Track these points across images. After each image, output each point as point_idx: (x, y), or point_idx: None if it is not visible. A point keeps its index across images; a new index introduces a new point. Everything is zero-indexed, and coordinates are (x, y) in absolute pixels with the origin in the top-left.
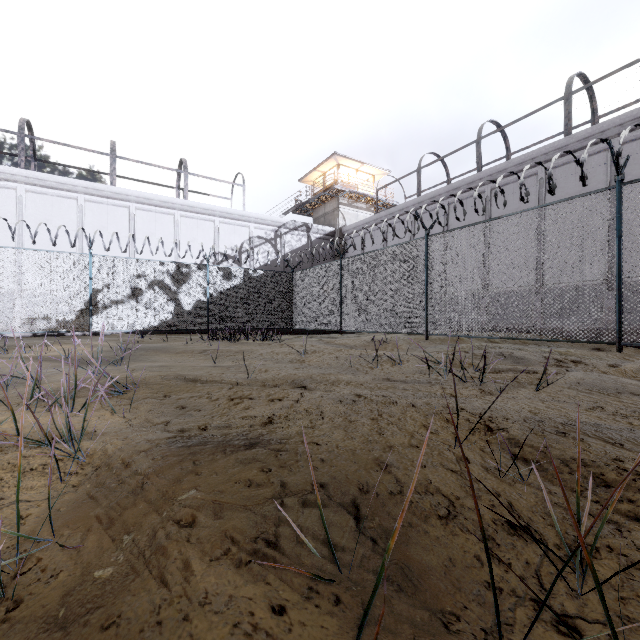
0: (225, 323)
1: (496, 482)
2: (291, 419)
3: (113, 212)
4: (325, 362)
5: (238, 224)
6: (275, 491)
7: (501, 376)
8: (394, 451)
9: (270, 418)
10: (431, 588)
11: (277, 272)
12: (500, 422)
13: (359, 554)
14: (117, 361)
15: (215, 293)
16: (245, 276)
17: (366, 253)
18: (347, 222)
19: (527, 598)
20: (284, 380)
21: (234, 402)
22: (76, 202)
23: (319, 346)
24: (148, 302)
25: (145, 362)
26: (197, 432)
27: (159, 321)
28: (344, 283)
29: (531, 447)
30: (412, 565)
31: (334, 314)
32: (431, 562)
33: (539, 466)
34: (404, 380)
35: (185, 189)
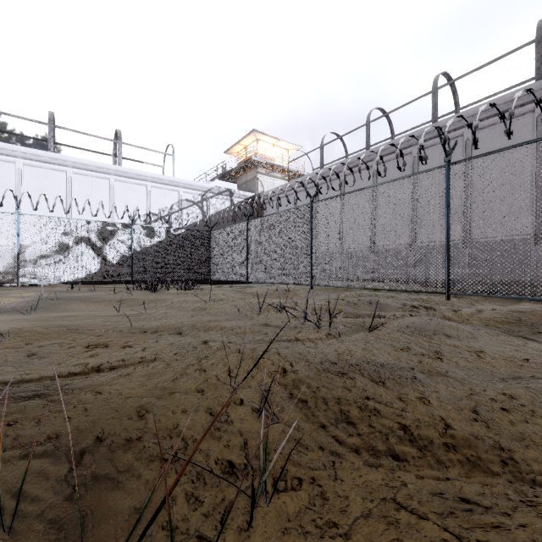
0: (148, 275)
1: (251, 422)
2: (120, 366)
3: (51, 175)
4: (223, 309)
5: (168, 188)
6: (3, 444)
7: (354, 321)
8: (171, 397)
9: (100, 366)
10: (100, 533)
11: (196, 231)
12: (298, 365)
13: (46, 504)
14: (27, 311)
15: (139, 249)
16: (167, 234)
17: (266, 216)
18: (265, 189)
19: (195, 535)
20: (167, 327)
21: (86, 351)
22: (15, 166)
23: (229, 295)
24: (75, 257)
25: (57, 311)
26: (12, 382)
27: (86, 273)
28: (250, 241)
29: (308, 388)
30: (99, 511)
31: (242, 267)
32: (123, 506)
33: (306, 405)
34: (278, 325)
35: (119, 157)
